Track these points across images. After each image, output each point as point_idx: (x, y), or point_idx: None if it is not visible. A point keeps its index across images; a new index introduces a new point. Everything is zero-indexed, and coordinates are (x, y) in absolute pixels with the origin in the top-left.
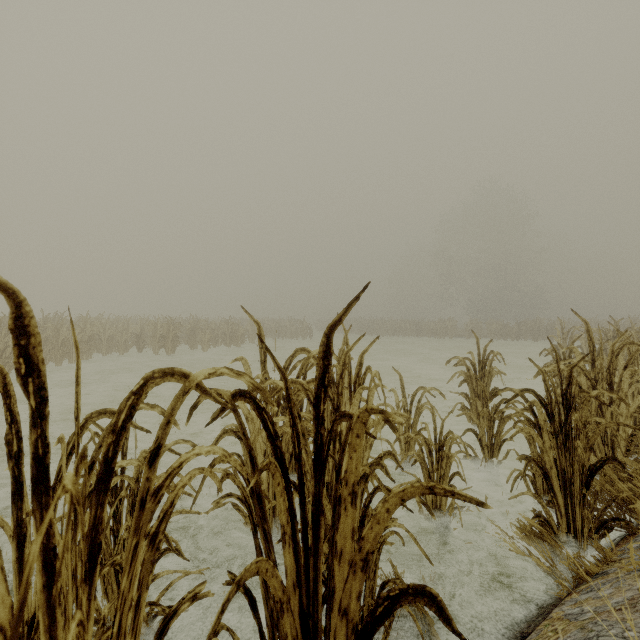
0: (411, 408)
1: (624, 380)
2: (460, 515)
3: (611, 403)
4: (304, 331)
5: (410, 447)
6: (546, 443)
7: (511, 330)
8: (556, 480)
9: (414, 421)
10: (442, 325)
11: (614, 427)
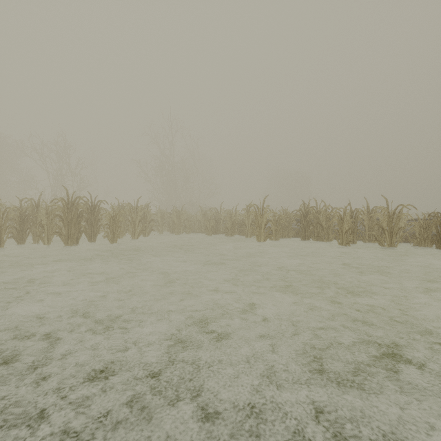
0: None
1: None
2: None
3: None
4: None
5: None
6: None
7: None
8: None
9: None
10: None
11: None
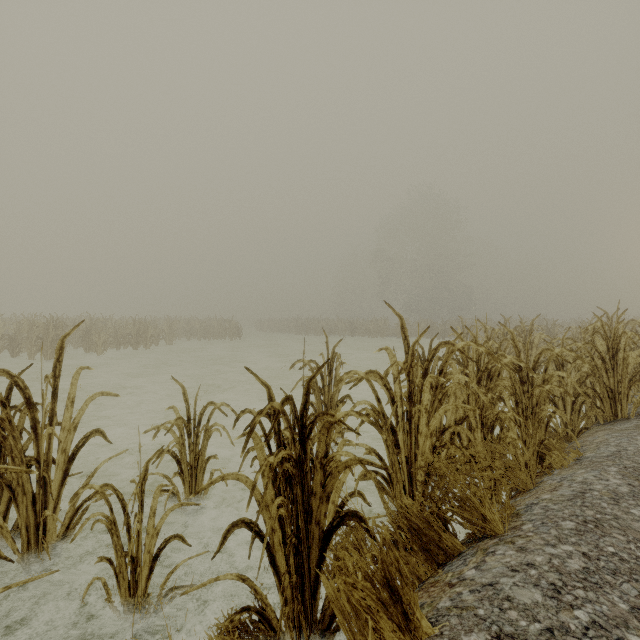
0: (198, 430)
1: (425, 390)
2: (133, 617)
3: (410, 419)
4: (232, 331)
5: (197, 482)
6: (268, 494)
7: (437, 329)
8: (281, 548)
9: (202, 447)
10: (375, 324)
11: (413, 450)
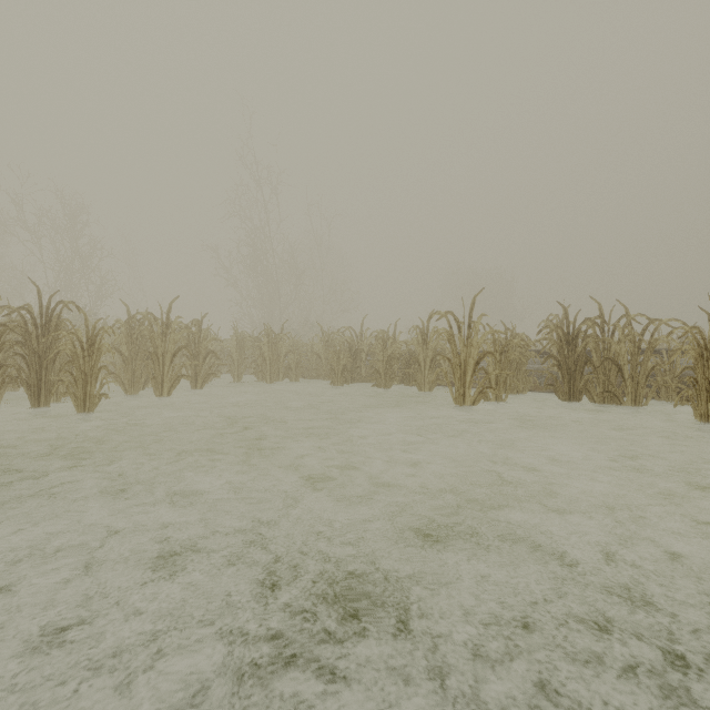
0: None
1: None
2: None
3: None
4: None
5: None
6: None
7: None
8: None
9: None
10: None
11: None
